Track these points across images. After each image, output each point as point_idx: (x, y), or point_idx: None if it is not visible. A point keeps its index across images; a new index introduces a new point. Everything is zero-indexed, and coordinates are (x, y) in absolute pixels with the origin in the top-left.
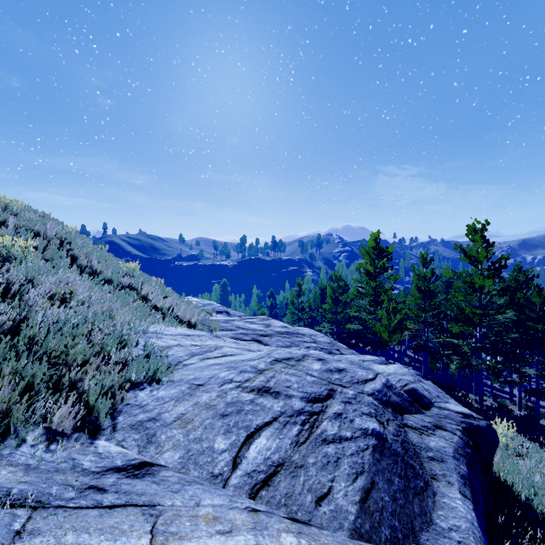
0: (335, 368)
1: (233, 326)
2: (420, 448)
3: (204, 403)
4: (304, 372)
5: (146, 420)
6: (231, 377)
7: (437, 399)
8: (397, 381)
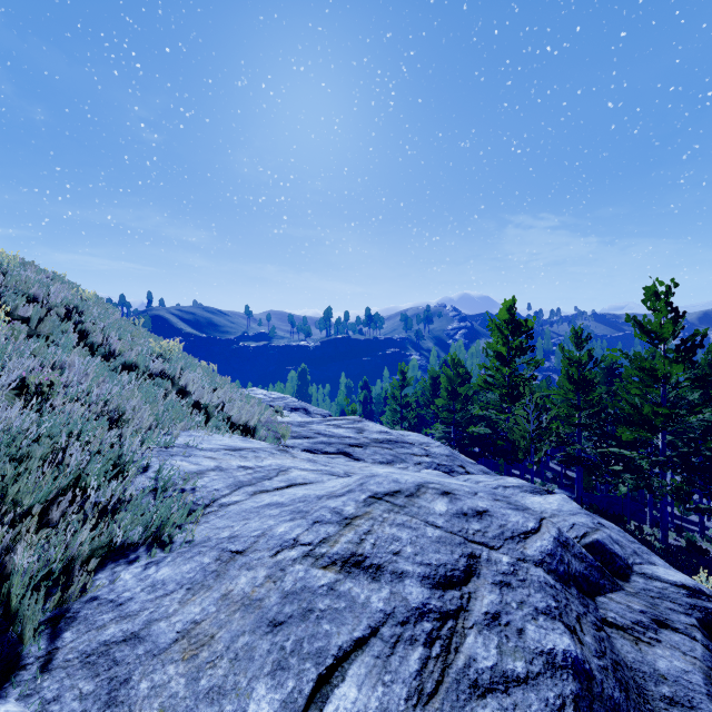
0: (472, 509)
1: (311, 431)
2: (642, 675)
3: (241, 594)
4: (421, 519)
5: (118, 639)
6: (295, 535)
7: (635, 559)
8: (568, 527)
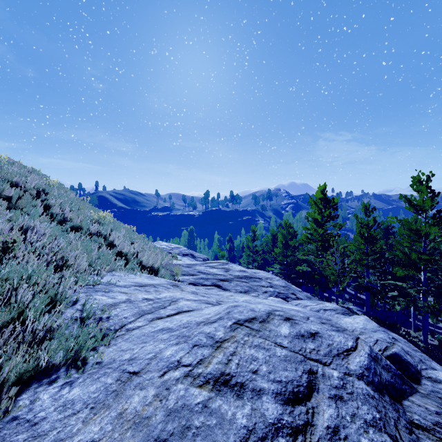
0: (307, 331)
1: (195, 271)
2: None
3: (133, 412)
4: (272, 341)
5: None
6: (179, 357)
7: (422, 365)
8: (373, 342)
